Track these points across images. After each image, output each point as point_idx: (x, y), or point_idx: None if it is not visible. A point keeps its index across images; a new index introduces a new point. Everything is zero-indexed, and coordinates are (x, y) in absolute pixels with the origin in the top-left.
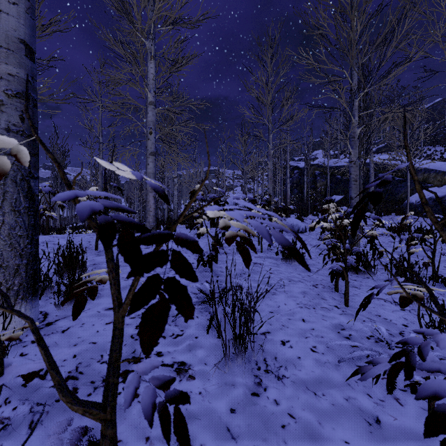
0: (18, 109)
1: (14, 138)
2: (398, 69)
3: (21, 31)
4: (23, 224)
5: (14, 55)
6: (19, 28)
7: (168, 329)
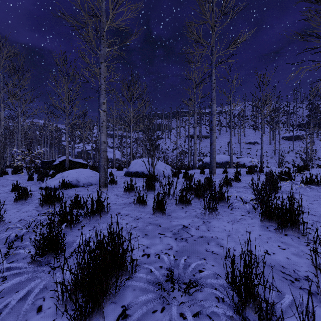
0: None
1: None
2: None
3: None
4: None
5: None
6: None
7: None
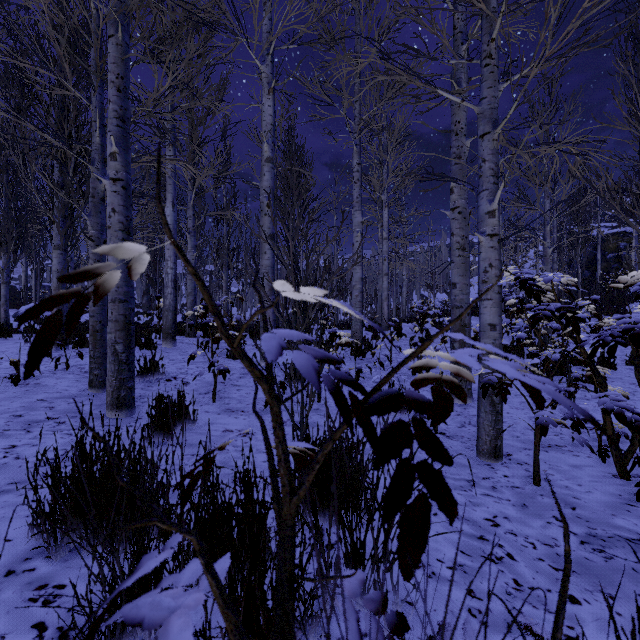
0: (360, 296)
1: (360, 303)
2: (582, 201)
3: (361, 276)
4: (361, 325)
5: (360, 282)
6: (360, 275)
7: (399, 357)
